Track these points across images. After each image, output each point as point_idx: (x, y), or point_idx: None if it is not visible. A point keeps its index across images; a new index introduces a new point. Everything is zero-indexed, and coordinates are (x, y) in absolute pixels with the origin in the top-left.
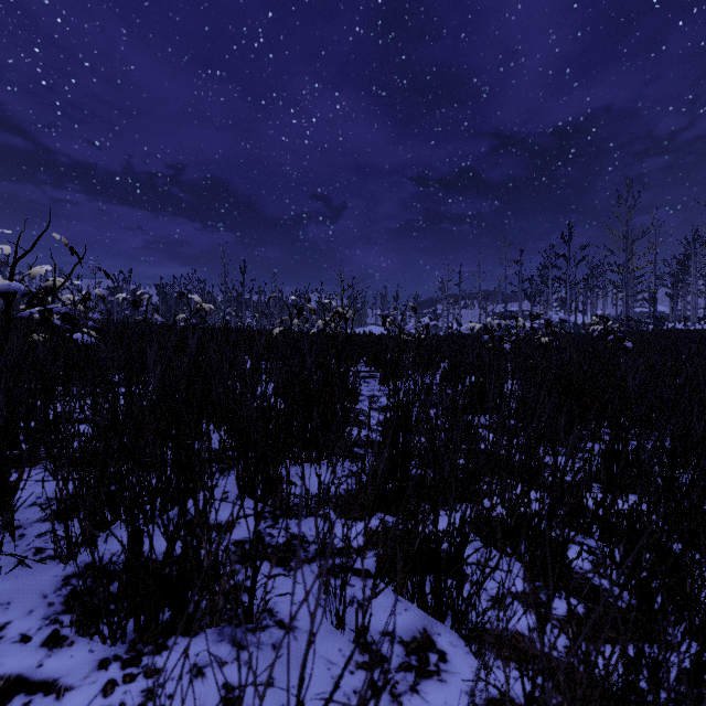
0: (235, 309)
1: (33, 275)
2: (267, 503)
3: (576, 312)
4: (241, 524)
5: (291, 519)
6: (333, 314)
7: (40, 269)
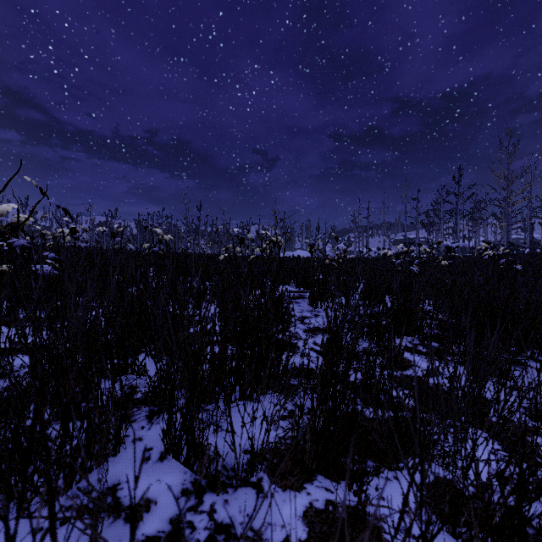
0: (194, 238)
1: (1, 212)
2: (192, 469)
3: (464, 239)
4: (157, 505)
5: (218, 495)
6: (268, 243)
7: (6, 207)
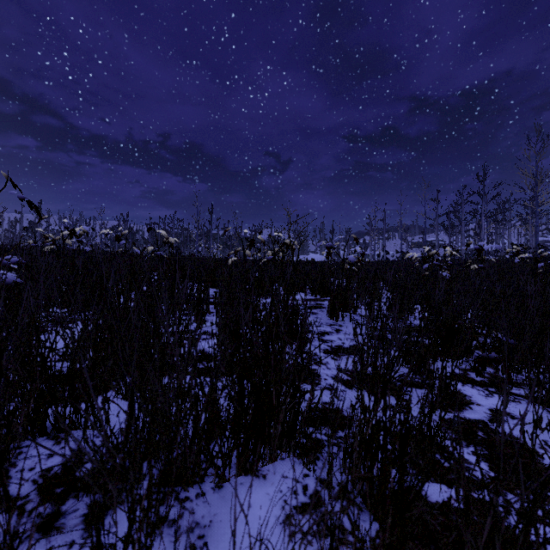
0: (206, 241)
1: None
2: None
3: (488, 241)
4: None
5: None
6: (281, 246)
7: None
